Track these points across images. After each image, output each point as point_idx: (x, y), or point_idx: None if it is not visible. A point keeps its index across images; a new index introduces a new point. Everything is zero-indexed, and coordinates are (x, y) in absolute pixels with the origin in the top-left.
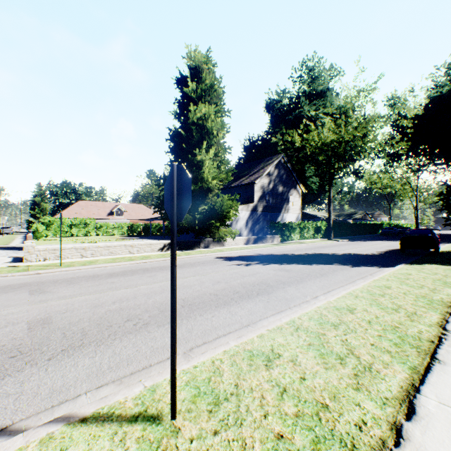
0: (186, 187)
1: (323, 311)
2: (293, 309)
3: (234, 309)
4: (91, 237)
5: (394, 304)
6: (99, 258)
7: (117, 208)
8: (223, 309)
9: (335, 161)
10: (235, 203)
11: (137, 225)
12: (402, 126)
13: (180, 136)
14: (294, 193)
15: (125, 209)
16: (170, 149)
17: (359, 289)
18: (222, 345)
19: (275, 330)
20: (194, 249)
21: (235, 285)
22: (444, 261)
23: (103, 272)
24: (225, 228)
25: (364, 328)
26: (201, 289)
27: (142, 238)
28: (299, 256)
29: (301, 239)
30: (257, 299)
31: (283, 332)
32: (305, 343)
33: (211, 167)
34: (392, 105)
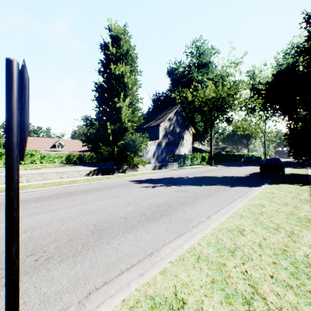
0: (25, 99)
1: (218, 234)
2: (192, 231)
3: (140, 234)
4: (36, 164)
5: (273, 222)
6: (32, 183)
7: (58, 142)
8: (129, 234)
9: (215, 111)
10: (145, 139)
11: (73, 155)
12: (256, 90)
13: (103, 88)
14: (187, 133)
15: (64, 143)
16: (96, 98)
17: (242, 208)
18: (122, 290)
19: (177, 262)
20: (114, 174)
21: (142, 207)
22: (291, 181)
23: (31, 196)
24: (138, 158)
25: (258, 254)
26: (113, 212)
27: (76, 165)
28: (191, 178)
29: (192, 165)
30: (161, 221)
31: (185, 264)
32: (208, 280)
33: (127, 112)
34: (253, 74)
